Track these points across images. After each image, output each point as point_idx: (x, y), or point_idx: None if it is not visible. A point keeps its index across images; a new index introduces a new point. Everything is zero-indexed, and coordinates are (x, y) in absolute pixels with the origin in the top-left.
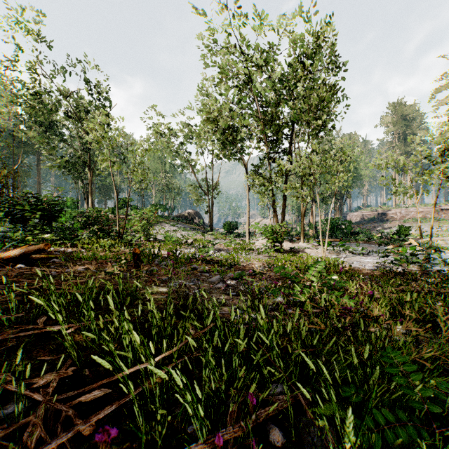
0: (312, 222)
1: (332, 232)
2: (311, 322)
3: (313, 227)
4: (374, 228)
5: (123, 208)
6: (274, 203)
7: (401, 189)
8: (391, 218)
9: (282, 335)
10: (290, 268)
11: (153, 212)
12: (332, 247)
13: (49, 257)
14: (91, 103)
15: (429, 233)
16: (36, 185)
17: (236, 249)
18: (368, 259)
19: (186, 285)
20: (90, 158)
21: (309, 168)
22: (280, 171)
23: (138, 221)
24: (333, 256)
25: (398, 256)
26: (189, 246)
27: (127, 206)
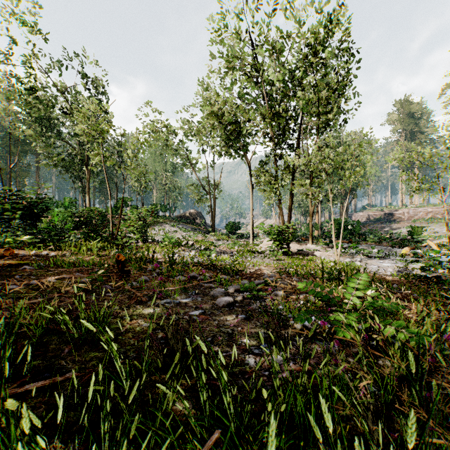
0: (317, 223)
1: (339, 233)
2: (364, 371)
3: (319, 228)
4: (382, 228)
5: (123, 207)
6: (280, 202)
7: (425, 185)
8: (399, 218)
9: (329, 406)
10: (304, 275)
11: (154, 212)
12: (343, 249)
13: (20, 263)
14: (88, 98)
15: (440, 234)
16: (35, 185)
17: (240, 251)
18: (386, 263)
19: (181, 303)
20: (87, 156)
21: (321, 162)
22: (288, 167)
23: (135, 221)
24: (347, 259)
25: (429, 261)
26: (190, 248)
27: (121, 205)
